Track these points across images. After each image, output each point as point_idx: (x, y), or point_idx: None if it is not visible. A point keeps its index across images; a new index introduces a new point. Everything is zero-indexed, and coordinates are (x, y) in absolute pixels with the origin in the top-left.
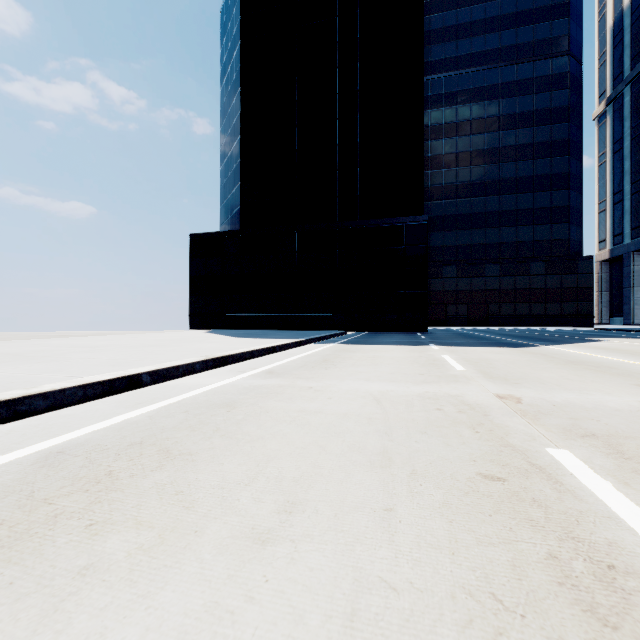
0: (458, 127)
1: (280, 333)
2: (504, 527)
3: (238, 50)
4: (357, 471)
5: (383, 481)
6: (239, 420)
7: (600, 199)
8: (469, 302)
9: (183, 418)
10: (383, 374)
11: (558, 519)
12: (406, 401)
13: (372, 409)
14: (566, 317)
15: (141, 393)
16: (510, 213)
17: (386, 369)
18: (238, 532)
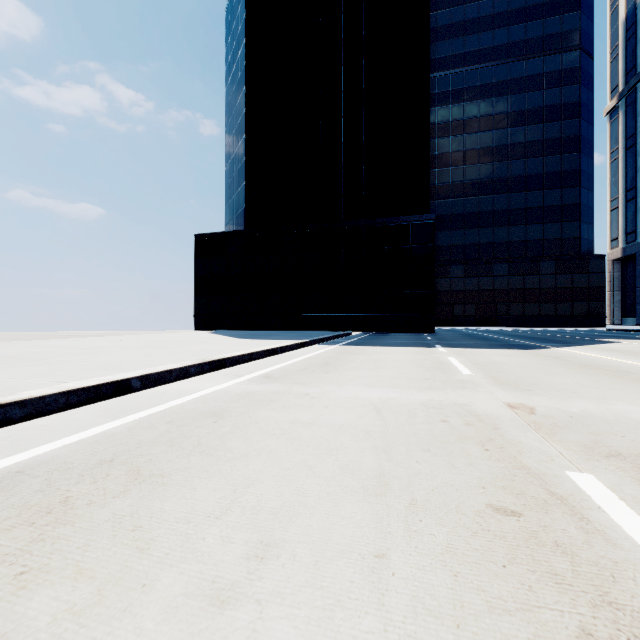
0: (465, 124)
1: (284, 334)
2: (522, 585)
3: (243, 49)
4: (347, 500)
5: (376, 514)
6: (224, 433)
7: (612, 196)
8: (477, 302)
9: (165, 430)
10: (385, 379)
11: (589, 573)
12: (408, 411)
13: (371, 420)
14: (577, 317)
15: (128, 400)
16: (519, 211)
17: (389, 373)
18: (194, 587)
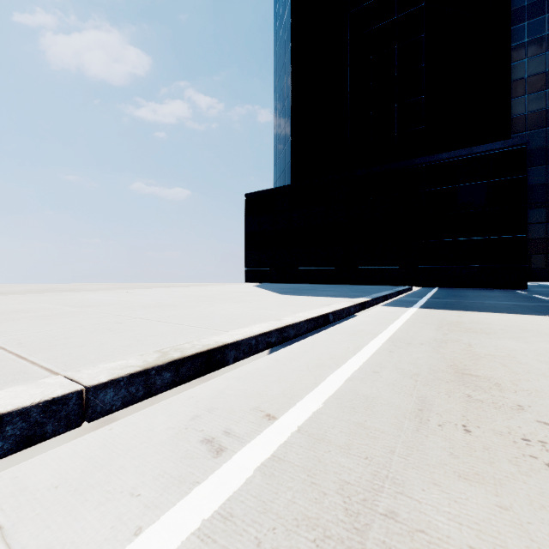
0: (548, 40)
1: (331, 288)
2: None
3: (288, 8)
4: None
5: None
6: None
7: None
8: None
9: None
10: None
11: None
12: None
13: None
14: None
15: None
16: None
17: None
18: None
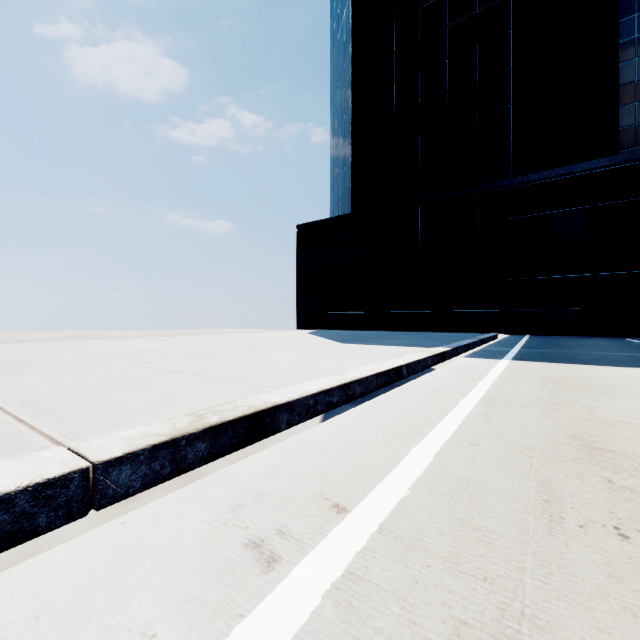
0: None
1: (400, 336)
2: None
3: (348, 5)
4: None
5: None
6: None
7: None
8: None
9: None
10: None
11: None
12: None
13: None
14: None
15: None
16: None
17: None
18: None
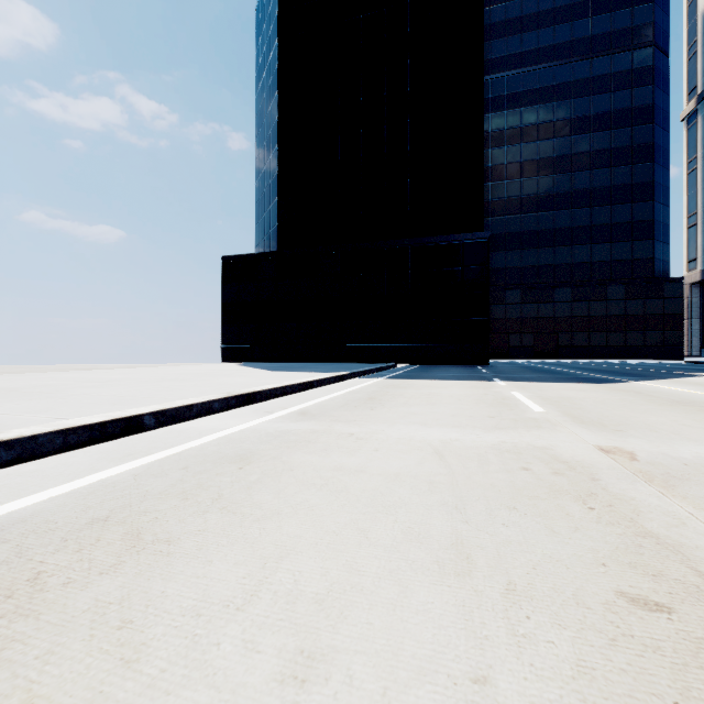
0: (523, 132)
1: (320, 366)
2: None
3: (274, 51)
4: (418, 583)
5: (463, 606)
6: (252, 482)
7: (690, 212)
8: (535, 331)
9: (178, 478)
10: (443, 416)
11: None
12: (478, 455)
13: (433, 467)
14: (650, 348)
15: (138, 440)
16: (583, 229)
17: (446, 410)
18: None
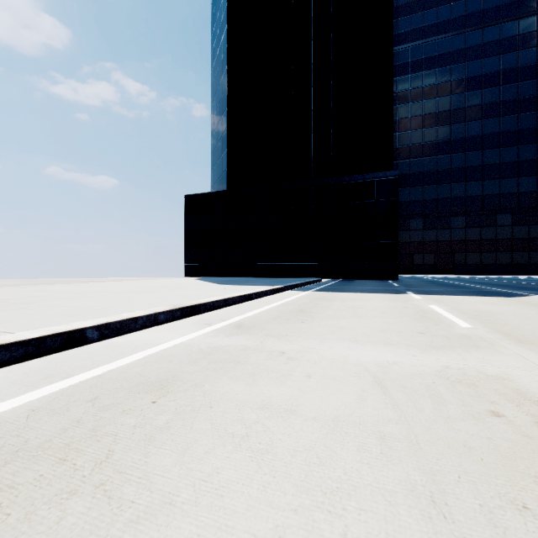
0: (424, 91)
1: (260, 280)
2: None
3: (225, 34)
4: None
5: None
6: (157, 429)
7: None
8: (435, 252)
9: (76, 417)
10: (372, 332)
11: None
12: (427, 388)
13: (378, 407)
14: (534, 266)
15: (70, 356)
16: (476, 168)
17: (373, 324)
18: None
